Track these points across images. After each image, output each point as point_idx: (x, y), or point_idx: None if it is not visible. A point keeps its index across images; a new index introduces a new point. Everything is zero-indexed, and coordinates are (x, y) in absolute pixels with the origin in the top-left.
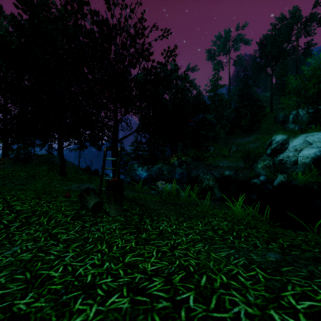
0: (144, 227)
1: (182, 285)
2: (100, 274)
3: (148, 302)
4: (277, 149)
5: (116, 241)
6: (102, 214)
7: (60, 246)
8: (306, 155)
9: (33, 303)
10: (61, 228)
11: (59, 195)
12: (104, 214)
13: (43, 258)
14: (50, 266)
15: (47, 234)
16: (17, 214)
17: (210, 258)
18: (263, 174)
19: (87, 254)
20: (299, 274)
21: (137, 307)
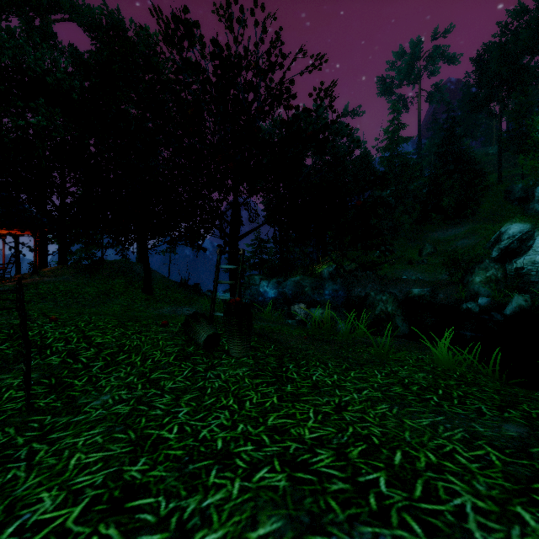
0: (287, 376)
1: (365, 462)
2: (235, 439)
3: (316, 482)
4: (510, 249)
5: (247, 393)
6: (219, 353)
7: (167, 397)
8: None
9: (150, 471)
10: (163, 372)
11: (152, 323)
12: (222, 353)
13: (147, 413)
14: (160, 424)
15: (145, 380)
16: (98, 350)
17: (403, 426)
18: (484, 294)
19: (208, 411)
20: None
21: (299, 486)
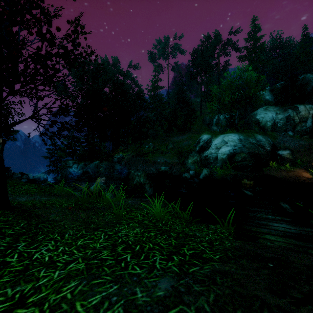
0: (2, 261)
1: None
2: None
3: None
4: (203, 146)
5: None
6: None
7: None
8: (223, 152)
9: None
10: None
11: None
12: None
13: None
14: None
15: None
16: None
17: None
18: (192, 168)
19: None
20: None
21: None
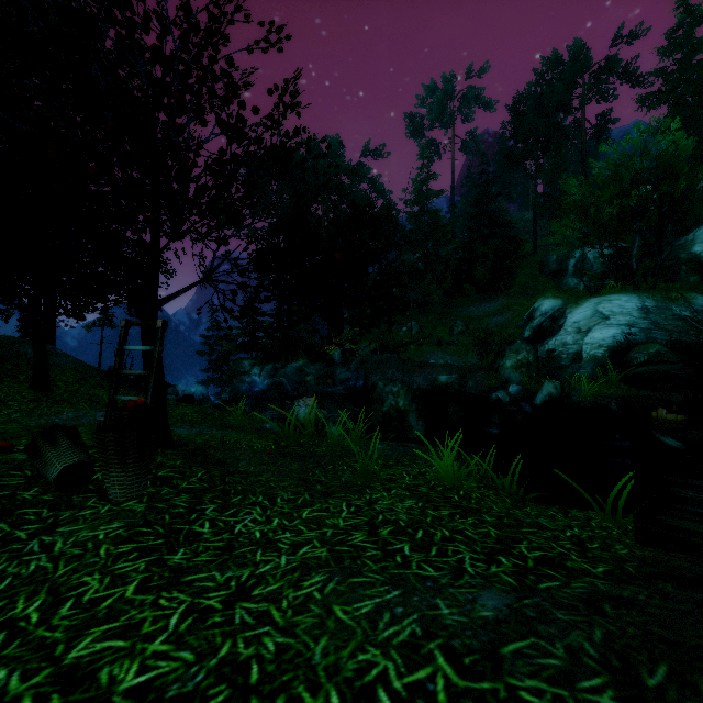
0: (190, 531)
1: None
2: None
3: None
4: (543, 328)
5: (83, 581)
6: (86, 496)
7: None
8: (598, 340)
9: None
10: None
11: None
12: (91, 496)
13: None
14: None
15: None
16: None
17: (326, 623)
18: (516, 380)
19: None
20: (543, 663)
21: None
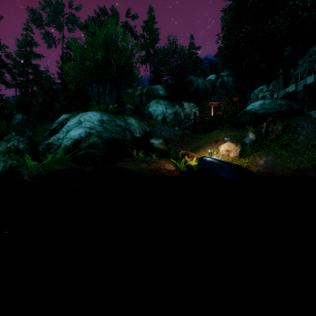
0: None
1: None
2: None
3: None
4: (55, 130)
5: None
6: None
7: None
8: (72, 136)
9: None
10: None
11: None
12: None
13: None
14: None
15: None
16: None
17: None
18: None
19: None
20: None
21: None
